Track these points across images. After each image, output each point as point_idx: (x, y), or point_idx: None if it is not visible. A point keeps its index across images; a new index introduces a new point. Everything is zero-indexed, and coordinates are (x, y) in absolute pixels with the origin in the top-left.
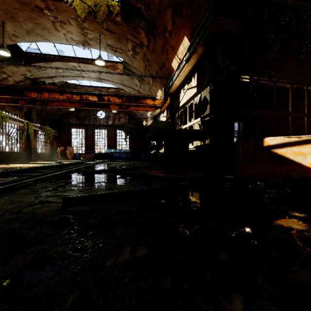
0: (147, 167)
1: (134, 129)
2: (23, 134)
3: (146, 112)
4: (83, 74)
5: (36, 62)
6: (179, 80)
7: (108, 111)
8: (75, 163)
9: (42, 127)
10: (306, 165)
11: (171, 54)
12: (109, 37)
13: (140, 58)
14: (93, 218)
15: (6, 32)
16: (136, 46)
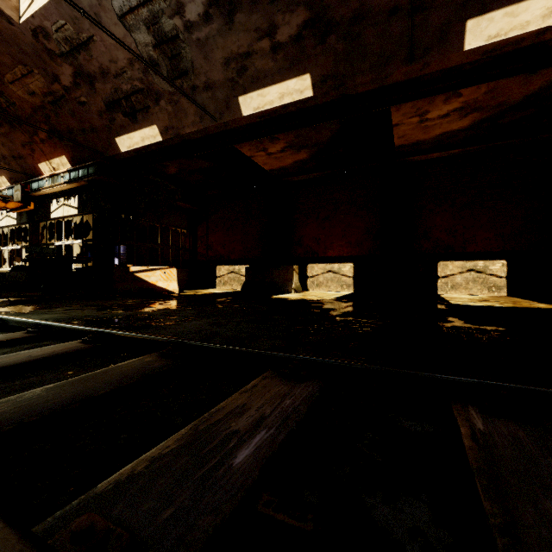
0: None
1: None
2: None
3: None
4: None
5: None
6: (51, 190)
7: None
8: None
9: None
10: (150, 282)
11: (40, 155)
12: None
13: None
14: (42, 304)
15: None
16: None
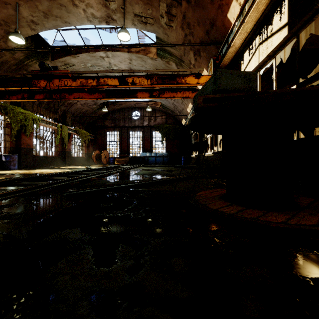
0: (188, 178)
1: (171, 129)
2: (57, 137)
3: (185, 107)
4: (112, 66)
5: (62, 56)
6: (242, 34)
7: (143, 110)
8: (100, 168)
9: (76, 130)
10: None
11: None
12: (135, 0)
13: (178, 25)
14: None
15: (24, 19)
16: (171, 5)
